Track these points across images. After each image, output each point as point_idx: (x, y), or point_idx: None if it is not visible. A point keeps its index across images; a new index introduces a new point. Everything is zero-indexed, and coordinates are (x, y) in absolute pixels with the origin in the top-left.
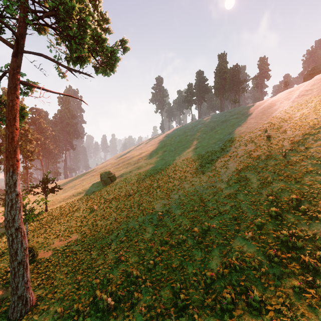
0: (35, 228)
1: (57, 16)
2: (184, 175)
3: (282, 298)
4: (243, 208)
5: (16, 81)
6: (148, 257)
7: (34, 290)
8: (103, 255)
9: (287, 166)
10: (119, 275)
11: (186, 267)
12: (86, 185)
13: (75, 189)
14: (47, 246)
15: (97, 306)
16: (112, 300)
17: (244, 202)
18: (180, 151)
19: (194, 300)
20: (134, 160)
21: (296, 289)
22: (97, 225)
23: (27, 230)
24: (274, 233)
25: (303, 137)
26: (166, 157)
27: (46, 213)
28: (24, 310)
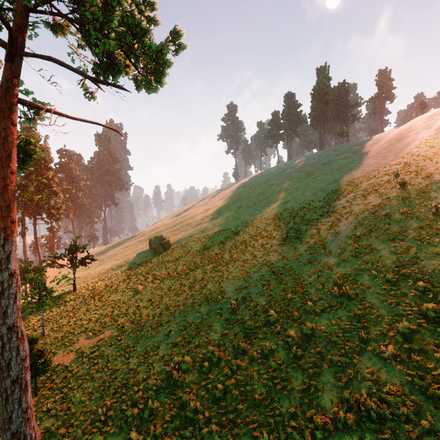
0: (57, 316)
1: None
2: (269, 242)
3: None
4: (371, 301)
5: (11, 98)
6: (214, 376)
7: (42, 419)
8: (147, 365)
9: None
10: (168, 403)
11: (278, 400)
12: (129, 254)
13: (115, 260)
14: (69, 345)
15: None
16: None
17: (372, 290)
18: (262, 207)
19: None
20: (196, 220)
21: None
22: (141, 315)
23: (42, 321)
24: (437, 352)
25: None
26: (242, 216)
27: (74, 295)
28: None
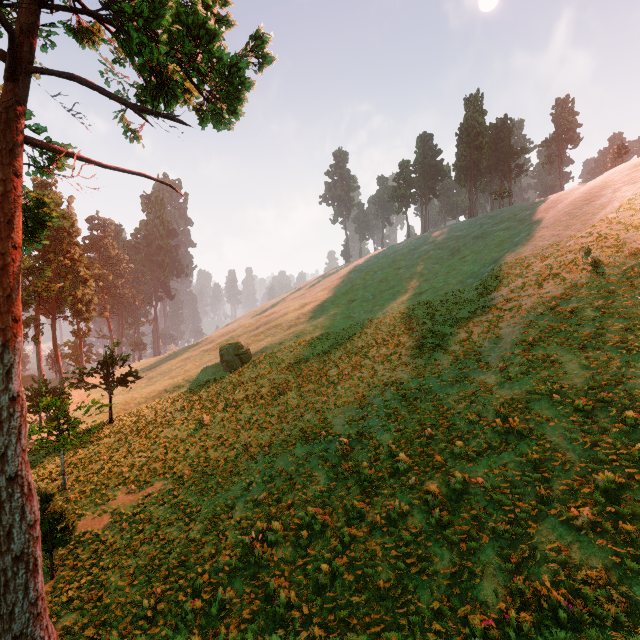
0: (84, 460)
1: None
2: (396, 352)
3: None
4: (553, 439)
5: (14, 136)
6: (316, 551)
7: (59, 614)
8: (216, 534)
9: None
10: (247, 592)
11: (414, 590)
12: (191, 370)
13: (170, 379)
14: (102, 503)
15: None
16: None
17: (554, 424)
18: (386, 301)
19: None
20: (288, 320)
21: None
22: (208, 459)
23: (63, 467)
24: None
25: None
26: (356, 313)
27: (110, 428)
28: None
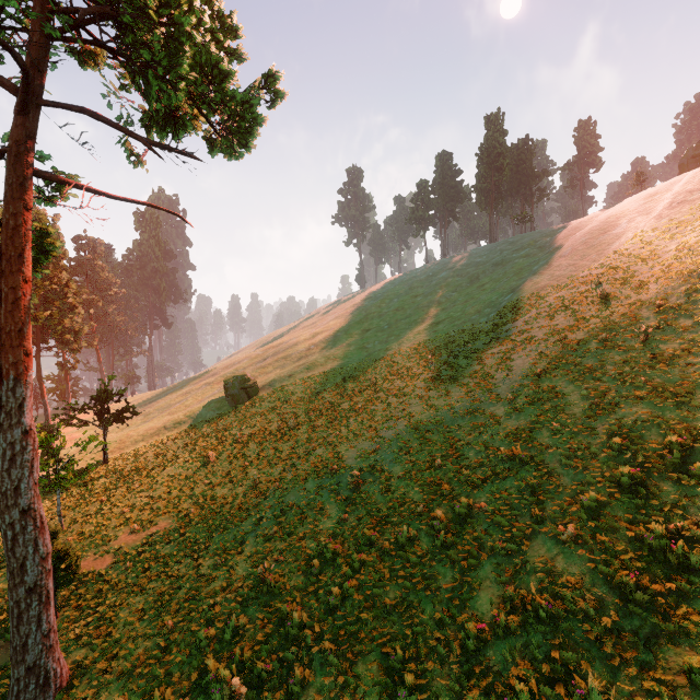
0: (80, 502)
1: (119, 20)
2: (410, 384)
3: (661, 699)
4: (551, 465)
5: (24, 169)
6: (327, 577)
7: (68, 650)
8: (226, 568)
9: (653, 365)
10: (260, 618)
11: (418, 604)
12: (193, 405)
13: (170, 415)
14: (103, 544)
15: (208, 694)
16: (242, 682)
17: (553, 451)
18: (402, 331)
19: (437, 691)
20: (298, 351)
21: (696, 679)
22: (215, 497)
23: (59, 508)
24: (630, 530)
25: (689, 297)
26: (370, 344)
27: (106, 468)
28: (42, 699)
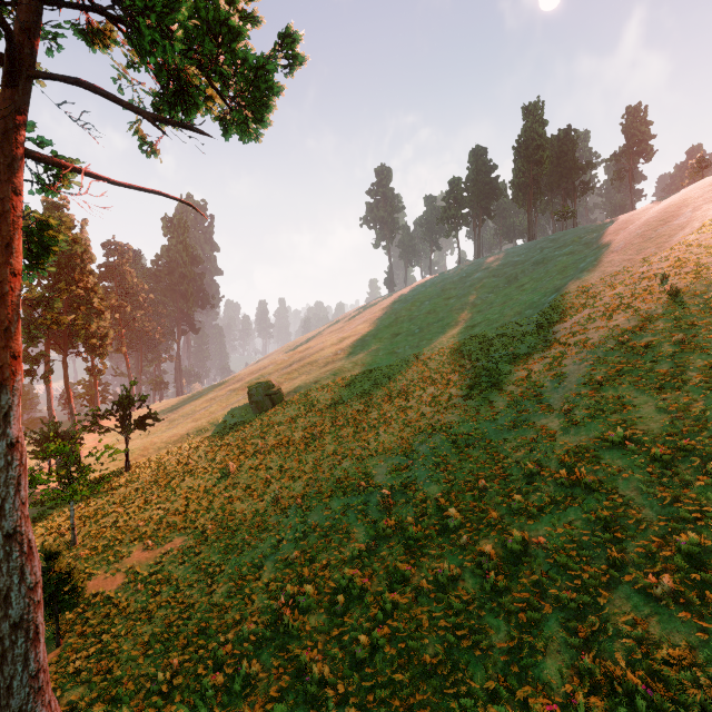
0: (97, 512)
1: None
2: (445, 392)
3: None
4: (627, 494)
5: (13, 149)
6: (354, 620)
7: (65, 688)
8: (241, 598)
9: None
10: (275, 665)
11: (465, 667)
12: (217, 411)
13: (194, 421)
14: (115, 561)
15: None
16: None
17: (627, 475)
18: (434, 334)
19: None
20: (325, 356)
21: None
22: (234, 512)
23: (72, 521)
24: None
25: None
26: (400, 349)
27: (127, 477)
28: None
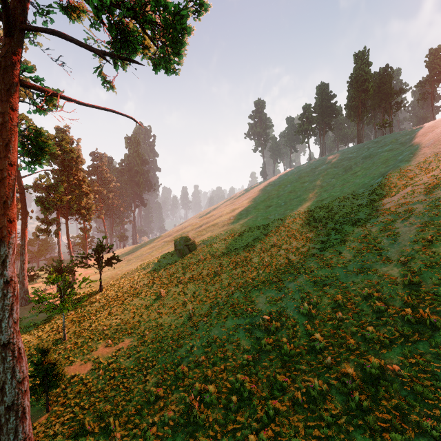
0: (80, 318)
1: None
2: (305, 245)
3: None
4: None
5: (10, 79)
6: (244, 419)
7: None
8: (165, 388)
9: None
10: None
11: None
12: (155, 255)
13: (141, 261)
14: (88, 353)
15: None
16: None
17: None
18: (294, 206)
19: None
20: (222, 220)
21: None
22: (163, 323)
23: (63, 325)
24: None
25: None
26: (272, 216)
27: (100, 295)
28: None
